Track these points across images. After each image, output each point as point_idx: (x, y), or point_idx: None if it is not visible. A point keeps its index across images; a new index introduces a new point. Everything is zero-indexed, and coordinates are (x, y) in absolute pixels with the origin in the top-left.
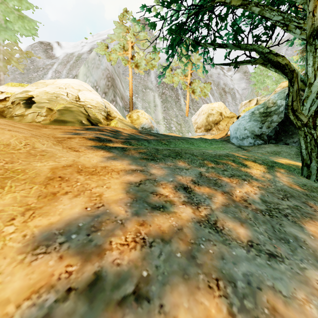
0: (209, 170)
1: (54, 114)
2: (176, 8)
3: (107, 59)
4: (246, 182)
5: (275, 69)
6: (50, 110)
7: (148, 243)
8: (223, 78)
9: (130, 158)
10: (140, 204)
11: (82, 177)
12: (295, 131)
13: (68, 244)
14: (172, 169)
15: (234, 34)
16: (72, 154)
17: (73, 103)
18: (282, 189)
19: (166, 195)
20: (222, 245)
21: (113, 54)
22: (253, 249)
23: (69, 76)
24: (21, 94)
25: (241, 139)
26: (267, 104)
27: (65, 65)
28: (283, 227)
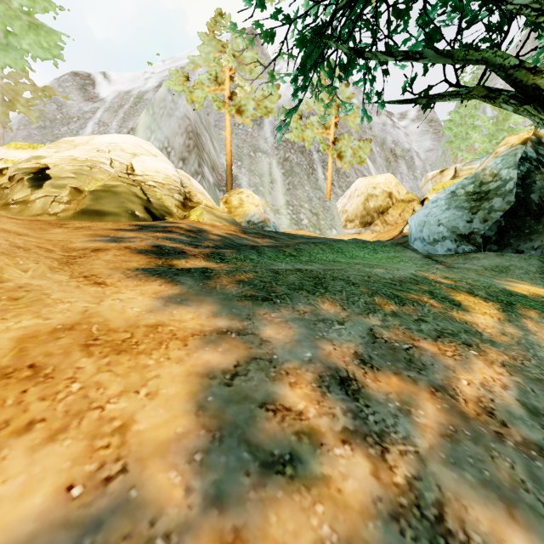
0: (389, 322)
1: (84, 198)
2: None
3: (186, 99)
4: (473, 350)
5: (515, 106)
6: (78, 191)
7: None
8: (391, 132)
9: (217, 297)
10: (231, 455)
11: (92, 361)
12: (536, 227)
13: None
14: (308, 323)
15: (426, 40)
16: (86, 292)
17: (120, 178)
18: None
19: (299, 411)
20: None
21: (197, 91)
22: None
23: (122, 131)
24: (26, 163)
25: (432, 243)
26: (481, 177)
27: (115, 113)
28: None
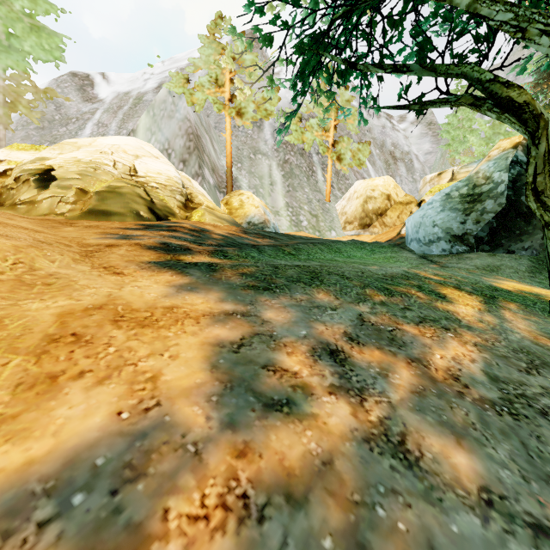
0: (377, 309)
1: (90, 199)
2: (310, 6)
3: (187, 101)
4: (450, 333)
5: (498, 114)
6: (83, 192)
7: (255, 511)
8: (391, 135)
9: (223, 286)
10: (240, 398)
11: (122, 332)
12: (526, 229)
13: (59, 526)
14: (304, 308)
15: (418, 50)
16: (108, 280)
17: (124, 180)
18: (522, 347)
19: (295, 371)
20: (426, 506)
21: (197, 93)
22: (495, 514)
23: (121, 133)
24: (31, 164)
25: (427, 244)
26: (474, 180)
27: (115, 114)
28: (545, 444)
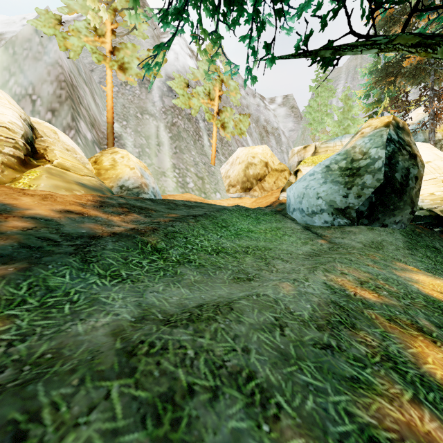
0: None
1: None
2: None
3: (58, 45)
4: None
5: None
6: None
7: None
8: (264, 112)
9: None
10: None
11: None
12: (398, 204)
13: None
14: None
15: None
16: None
17: None
18: None
19: None
20: None
21: (72, 38)
22: None
23: None
24: None
25: (310, 214)
26: (352, 154)
27: None
28: None
